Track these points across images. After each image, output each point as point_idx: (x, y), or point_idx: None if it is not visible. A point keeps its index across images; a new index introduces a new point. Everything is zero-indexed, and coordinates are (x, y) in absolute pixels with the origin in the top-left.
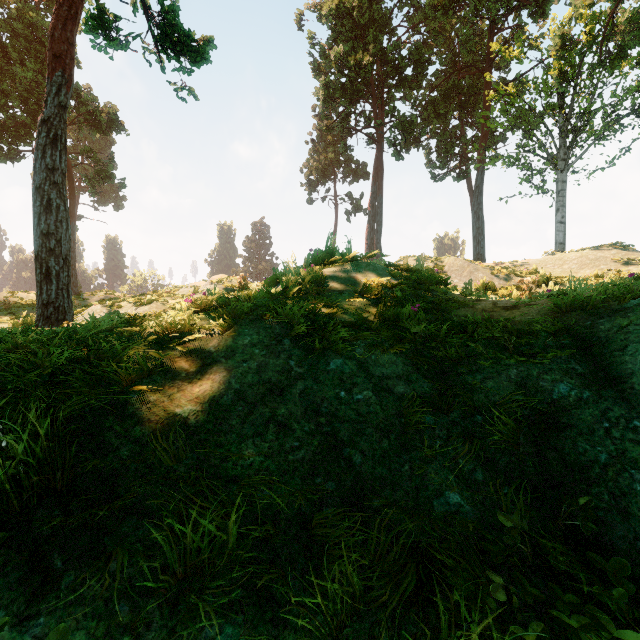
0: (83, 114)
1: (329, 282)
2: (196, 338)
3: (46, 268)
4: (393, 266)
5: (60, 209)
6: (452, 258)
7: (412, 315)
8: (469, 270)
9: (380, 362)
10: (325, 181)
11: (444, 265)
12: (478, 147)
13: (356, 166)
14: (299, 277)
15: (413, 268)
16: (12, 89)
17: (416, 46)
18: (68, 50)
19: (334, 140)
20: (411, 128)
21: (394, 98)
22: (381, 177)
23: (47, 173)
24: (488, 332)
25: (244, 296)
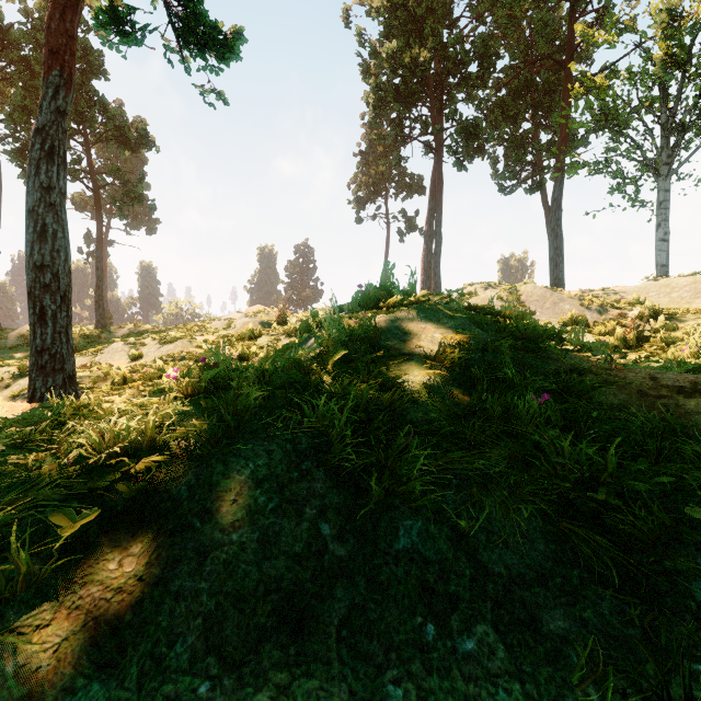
0: (110, 130)
1: (387, 339)
2: (164, 460)
3: (40, 308)
4: (475, 309)
5: (57, 236)
6: (530, 286)
7: (534, 412)
8: (552, 300)
9: (497, 533)
10: (375, 197)
11: (520, 294)
12: (558, 152)
13: (410, 180)
14: (343, 334)
15: (503, 311)
16: (35, 105)
17: (482, 37)
18: (67, 44)
19: (385, 151)
20: (476, 133)
21: (455, 100)
22: (440, 191)
23: (42, 193)
24: (700, 464)
25: (255, 373)
